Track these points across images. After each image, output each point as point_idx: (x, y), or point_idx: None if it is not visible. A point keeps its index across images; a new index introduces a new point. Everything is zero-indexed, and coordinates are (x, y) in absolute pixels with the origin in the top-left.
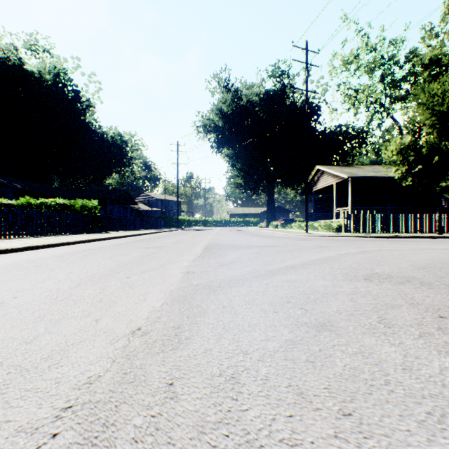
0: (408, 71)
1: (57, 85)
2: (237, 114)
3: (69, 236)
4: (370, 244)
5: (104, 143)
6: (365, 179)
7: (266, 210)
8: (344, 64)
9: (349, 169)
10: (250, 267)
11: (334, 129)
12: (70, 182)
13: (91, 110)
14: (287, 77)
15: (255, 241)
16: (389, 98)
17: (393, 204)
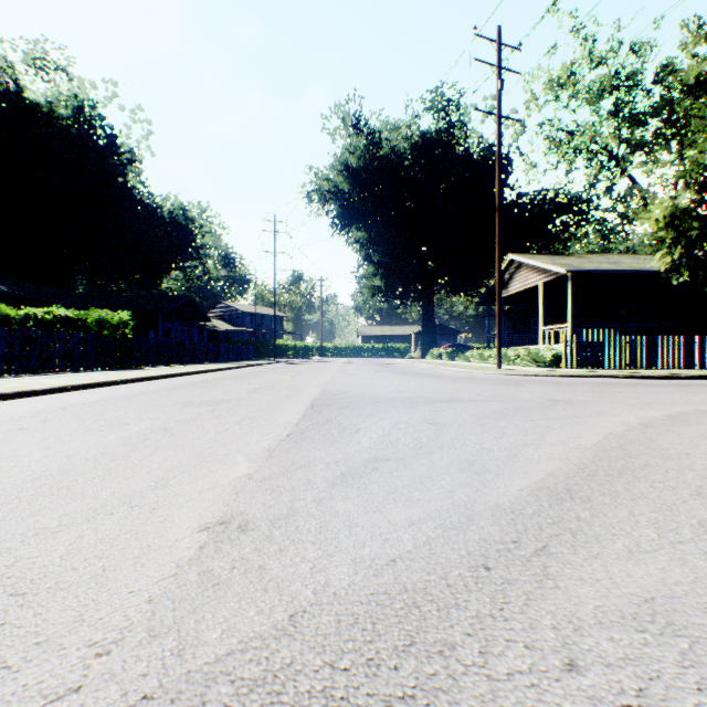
0: (660, 98)
1: (79, 126)
2: (374, 171)
3: (64, 375)
4: (651, 394)
5: (156, 221)
6: (594, 277)
7: (422, 331)
8: (551, 87)
9: (565, 259)
10: (436, 490)
11: (533, 196)
12: (102, 284)
13: (136, 167)
14: (456, 110)
15: (414, 387)
16: (626, 144)
17: (642, 319)
